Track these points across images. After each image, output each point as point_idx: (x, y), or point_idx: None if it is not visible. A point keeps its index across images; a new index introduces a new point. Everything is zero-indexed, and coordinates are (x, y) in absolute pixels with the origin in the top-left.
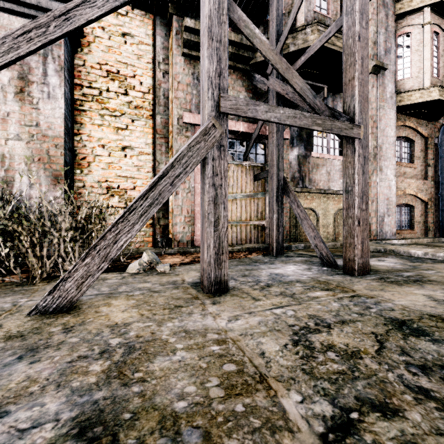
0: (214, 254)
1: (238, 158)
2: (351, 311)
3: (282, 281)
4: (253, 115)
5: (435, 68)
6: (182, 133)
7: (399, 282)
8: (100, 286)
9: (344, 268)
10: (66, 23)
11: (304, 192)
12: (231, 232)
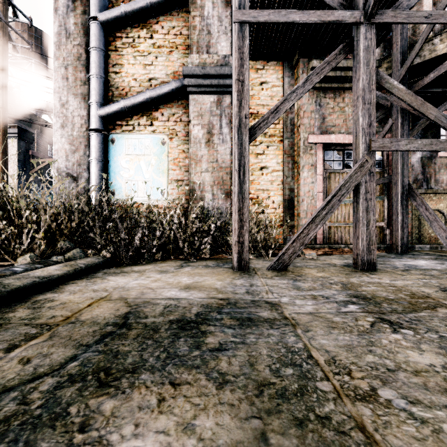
0: (366, 244)
1: None
2: None
3: (418, 268)
4: (396, 149)
5: None
6: (306, 152)
7: None
8: None
9: None
10: (276, 114)
11: (428, 193)
12: (348, 233)
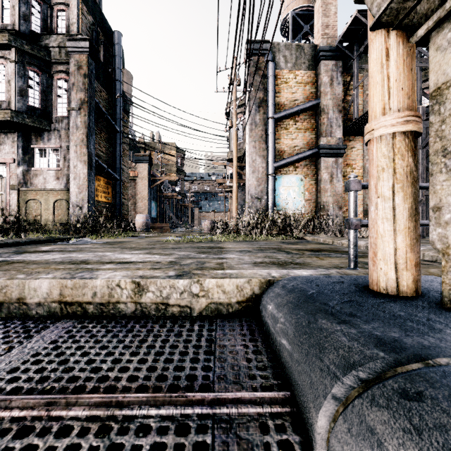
0: (422, 229)
1: None
2: None
3: None
4: None
5: None
6: None
7: None
8: None
9: None
10: None
11: None
12: None
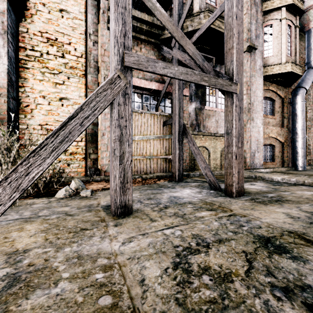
0: (119, 183)
1: (151, 109)
2: (227, 229)
3: (178, 203)
4: (153, 70)
5: (288, 50)
6: None
7: (265, 201)
8: (24, 211)
9: (225, 191)
10: None
11: (199, 135)
12: (146, 164)
